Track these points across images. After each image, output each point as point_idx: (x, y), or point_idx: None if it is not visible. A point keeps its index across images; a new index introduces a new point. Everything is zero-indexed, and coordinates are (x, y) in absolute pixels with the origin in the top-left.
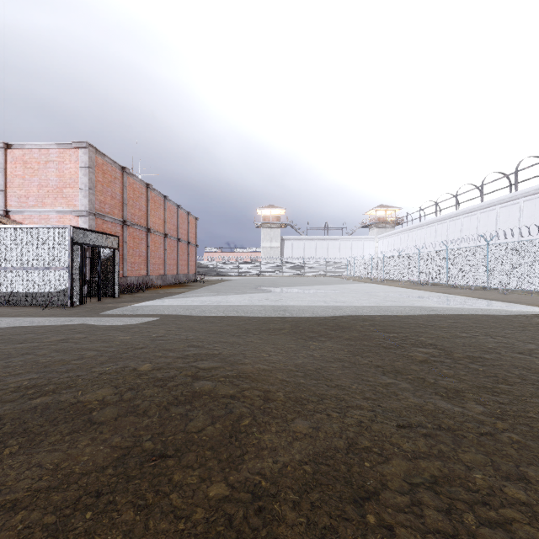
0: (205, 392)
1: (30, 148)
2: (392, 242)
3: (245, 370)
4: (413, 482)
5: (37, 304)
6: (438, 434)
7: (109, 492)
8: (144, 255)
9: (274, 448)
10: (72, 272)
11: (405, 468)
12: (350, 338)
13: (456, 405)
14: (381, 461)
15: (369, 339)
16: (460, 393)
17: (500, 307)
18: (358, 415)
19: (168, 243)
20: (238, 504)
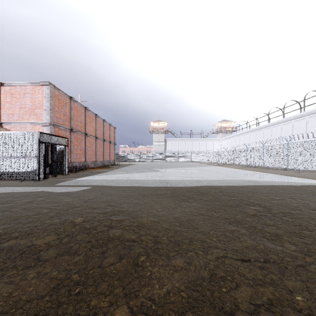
0: (116, 237)
1: (15, 85)
2: (230, 141)
3: (142, 222)
4: (256, 304)
5: (18, 179)
6: (268, 266)
7: (44, 315)
8: (83, 149)
9: (161, 278)
10: (39, 159)
11: (250, 293)
12: (207, 200)
13: (278, 245)
14: (233, 287)
15: (219, 201)
16: (279, 237)
17: (297, 181)
18: (215, 253)
19: (98, 142)
20: None
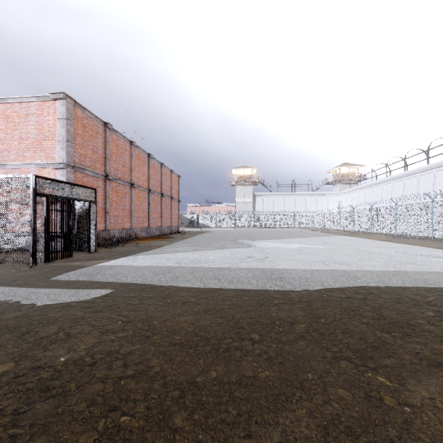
0: None
1: (12, 102)
2: (356, 196)
3: None
4: None
5: None
6: None
7: None
8: (128, 209)
9: None
10: (34, 226)
11: None
12: (442, 362)
13: None
14: None
15: None
16: None
17: None
18: None
19: (152, 198)
20: None
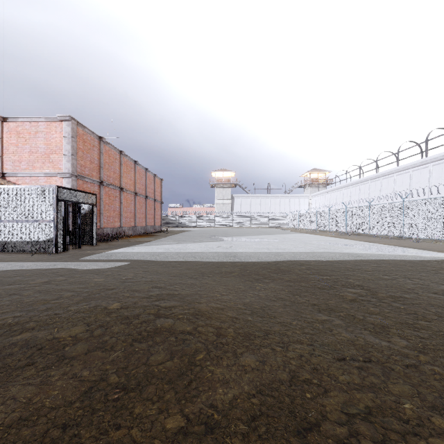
0: (166, 328)
1: (23, 121)
2: (323, 199)
3: (200, 309)
4: (349, 413)
5: (27, 251)
6: (369, 366)
7: (74, 425)
8: (118, 210)
9: (226, 381)
10: (56, 224)
11: (342, 399)
12: (290, 280)
13: (383, 339)
14: (320, 393)
15: (306, 281)
16: (385, 329)
17: (415, 254)
18: (298, 349)
19: (138, 200)
20: (192, 437)
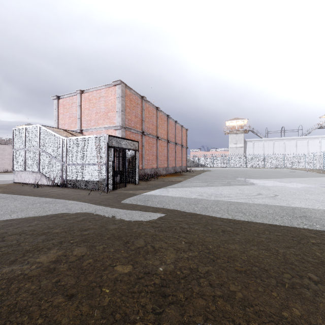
0: None
1: (92, 91)
2: None
3: None
4: None
5: (89, 188)
6: None
7: None
8: (155, 154)
9: None
10: (107, 167)
11: None
12: None
13: None
14: None
15: None
16: None
17: None
18: None
19: (169, 146)
20: None
